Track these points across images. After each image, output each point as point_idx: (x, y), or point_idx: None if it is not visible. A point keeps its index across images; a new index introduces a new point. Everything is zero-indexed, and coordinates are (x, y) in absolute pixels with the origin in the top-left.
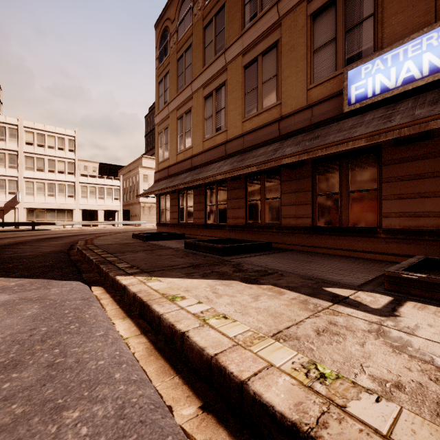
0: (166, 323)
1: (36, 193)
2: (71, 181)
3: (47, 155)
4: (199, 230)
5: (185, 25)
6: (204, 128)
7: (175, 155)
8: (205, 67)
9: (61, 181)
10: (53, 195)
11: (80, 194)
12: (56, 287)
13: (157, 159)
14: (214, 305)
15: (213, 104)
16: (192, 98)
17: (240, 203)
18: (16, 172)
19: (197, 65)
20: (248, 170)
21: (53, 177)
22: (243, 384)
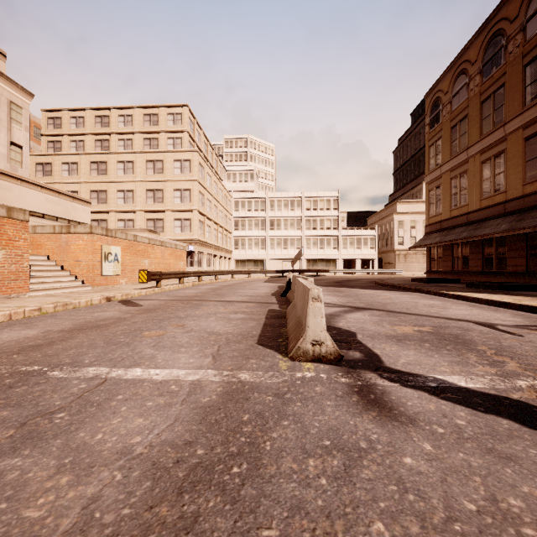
0: (470, 297)
1: (312, 247)
2: (335, 235)
3: (318, 216)
4: (475, 277)
5: (460, 98)
6: (481, 188)
7: (448, 211)
8: (483, 136)
9: (328, 236)
10: (322, 248)
11: (341, 246)
12: (411, 293)
13: (427, 214)
14: (489, 296)
15: (491, 168)
16: (468, 162)
17: (521, 253)
18: (300, 232)
19: (473, 134)
20: (523, 231)
21: (323, 233)
22: (496, 300)
